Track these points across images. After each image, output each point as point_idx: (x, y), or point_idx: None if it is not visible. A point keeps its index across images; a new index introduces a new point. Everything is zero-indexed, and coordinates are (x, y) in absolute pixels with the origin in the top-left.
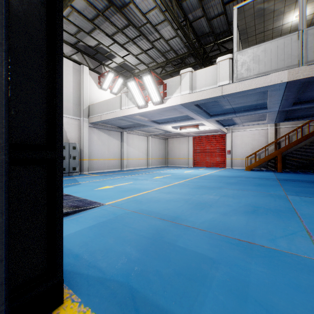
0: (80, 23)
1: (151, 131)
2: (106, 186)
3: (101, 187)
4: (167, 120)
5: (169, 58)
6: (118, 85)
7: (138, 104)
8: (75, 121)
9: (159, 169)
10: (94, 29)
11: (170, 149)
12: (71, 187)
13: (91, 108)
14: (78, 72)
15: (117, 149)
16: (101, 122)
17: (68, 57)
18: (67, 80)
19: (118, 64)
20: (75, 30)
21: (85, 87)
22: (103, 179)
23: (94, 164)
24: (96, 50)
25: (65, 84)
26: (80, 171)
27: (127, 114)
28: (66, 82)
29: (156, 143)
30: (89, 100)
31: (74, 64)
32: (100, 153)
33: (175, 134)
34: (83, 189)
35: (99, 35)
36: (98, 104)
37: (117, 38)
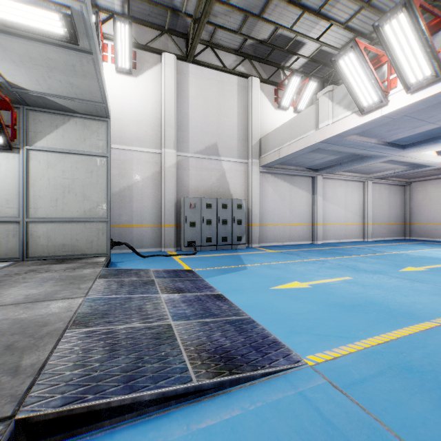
0: (247, 2)
1: (374, 170)
2: (293, 282)
3: (283, 284)
4: (429, 136)
5: None
6: (308, 95)
7: (360, 104)
8: (240, 167)
9: (394, 246)
10: (268, 2)
11: (416, 205)
12: (231, 274)
13: (264, 142)
14: (245, 90)
15: (306, 208)
16: (279, 162)
17: (231, 71)
18: (230, 106)
19: (308, 57)
20: (239, 21)
21: (255, 111)
22: (284, 261)
23: (268, 231)
24: (272, 45)
25: (228, 112)
26: (247, 242)
27: (331, 135)
28: (228, 109)
29: (383, 195)
30: (260, 130)
31: (239, 78)
32: (278, 215)
33: (434, 170)
34: (249, 282)
35: (277, 10)
36: (274, 133)
37: (310, 0)
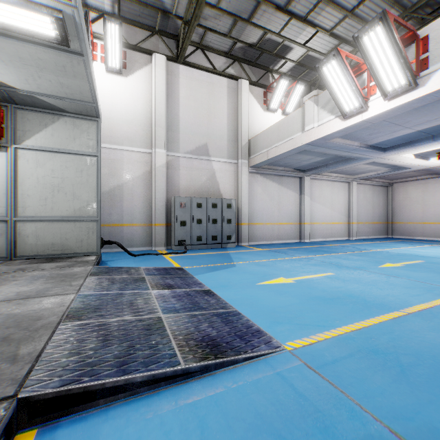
0: (236, 6)
1: (359, 172)
2: (278, 278)
3: (269, 279)
4: (407, 140)
5: (409, 6)
6: (296, 98)
7: (342, 109)
8: (230, 167)
9: (377, 244)
10: (257, 7)
11: (398, 205)
12: (220, 271)
13: (253, 143)
14: (235, 92)
15: (294, 207)
16: (267, 163)
17: (221, 73)
18: (220, 107)
19: (295, 61)
20: (229, 25)
21: (244, 112)
22: (271, 259)
23: (257, 230)
24: (261, 49)
25: (218, 113)
26: (237, 241)
27: (316, 138)
28: (218, 111)
29: (367, 195)
30: (249, 132)
31: (229, 80)
32: (266, 214)
33: (414, 172)
34: (237, 279)
35: (265, 15)
36: (263, 134)
37: (296, 7)
